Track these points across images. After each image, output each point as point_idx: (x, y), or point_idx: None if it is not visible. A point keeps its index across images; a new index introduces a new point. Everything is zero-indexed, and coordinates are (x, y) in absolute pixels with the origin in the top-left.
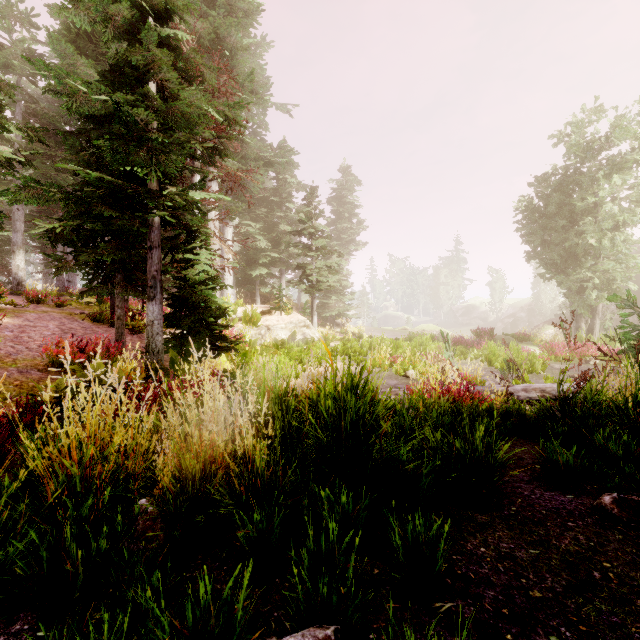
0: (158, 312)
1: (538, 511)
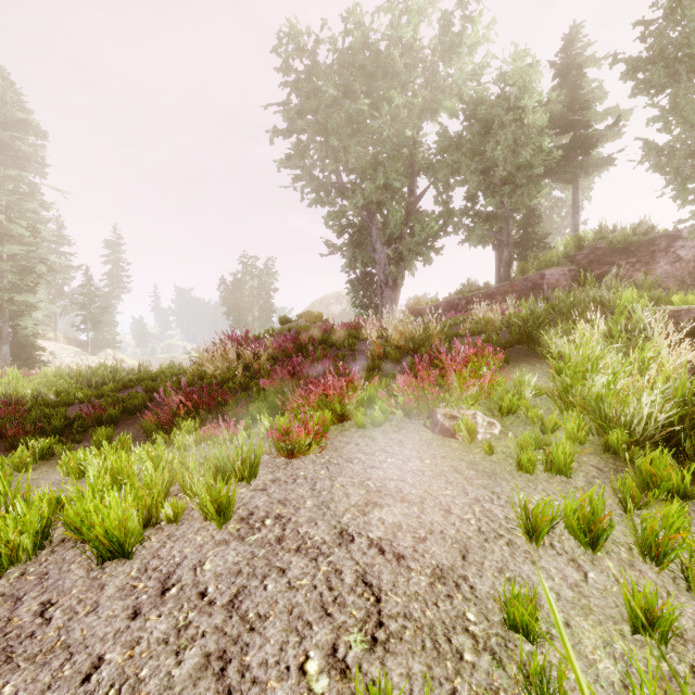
0: (9, 350)
1: None
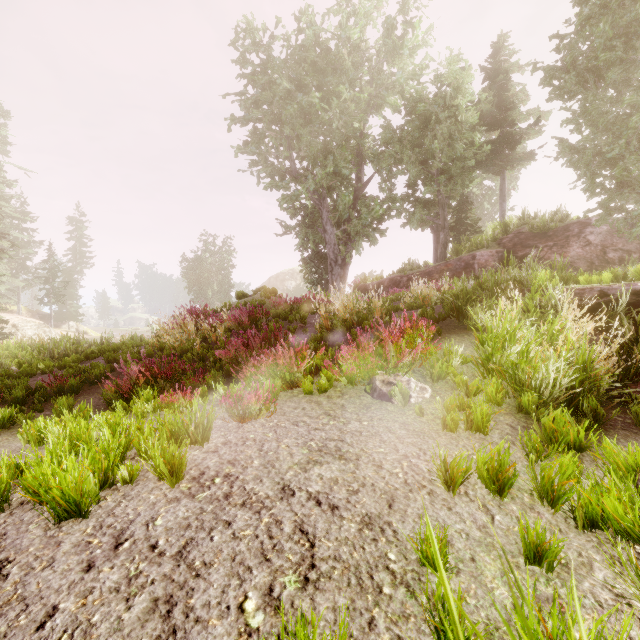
0: None
1: None
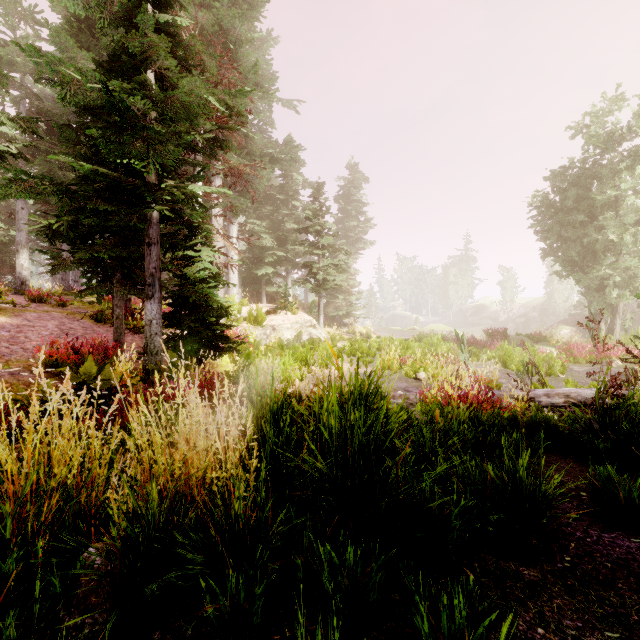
0: (157, 311)
1: (601, 563)
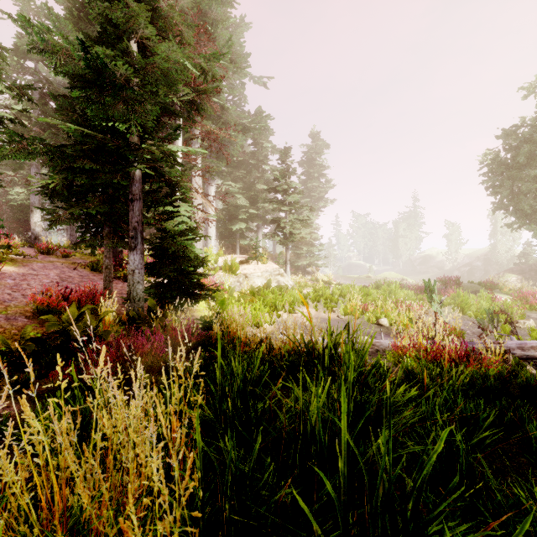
0: (139, 261)
1: None
